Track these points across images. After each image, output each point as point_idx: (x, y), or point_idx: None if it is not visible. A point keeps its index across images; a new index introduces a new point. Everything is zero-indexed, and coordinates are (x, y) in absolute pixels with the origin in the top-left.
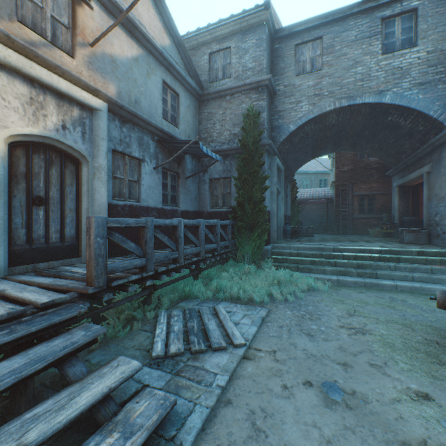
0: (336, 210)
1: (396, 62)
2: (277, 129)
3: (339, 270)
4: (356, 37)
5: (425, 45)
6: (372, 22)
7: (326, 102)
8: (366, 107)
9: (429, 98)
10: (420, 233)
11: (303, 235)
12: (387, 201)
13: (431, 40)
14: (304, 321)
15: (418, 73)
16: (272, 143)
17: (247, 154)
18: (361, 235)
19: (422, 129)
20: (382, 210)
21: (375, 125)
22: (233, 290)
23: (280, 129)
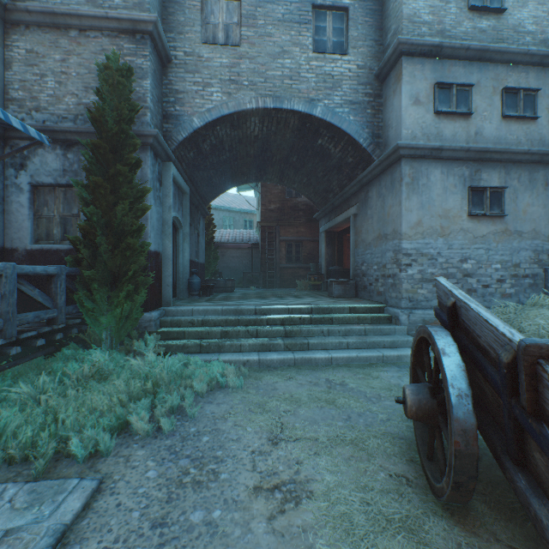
0: (262, 258)
1: (328, 67)
2: (173, 120)
3: (261, 343)
4: (284, 17)
5: (356, 57)
6: (302, 4)
7: (246, 96)
8: (295, 118)
9: (360, 122)
10: (349, 284)
11: (220, 291)
12: (314, 248)
13: (361, 53)
14: (180, 499)
15: (349, 89)
16: (166, 140)
17: (105, 139)
18: (289, 289)
19: (352, 161)
20: (310, 258)
21: (304, 149)
22: (20, 437)
23: (178, 120)
